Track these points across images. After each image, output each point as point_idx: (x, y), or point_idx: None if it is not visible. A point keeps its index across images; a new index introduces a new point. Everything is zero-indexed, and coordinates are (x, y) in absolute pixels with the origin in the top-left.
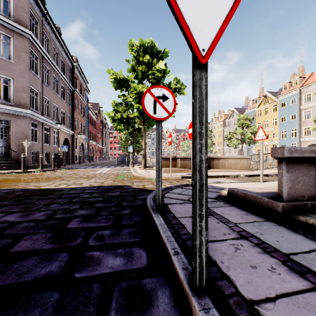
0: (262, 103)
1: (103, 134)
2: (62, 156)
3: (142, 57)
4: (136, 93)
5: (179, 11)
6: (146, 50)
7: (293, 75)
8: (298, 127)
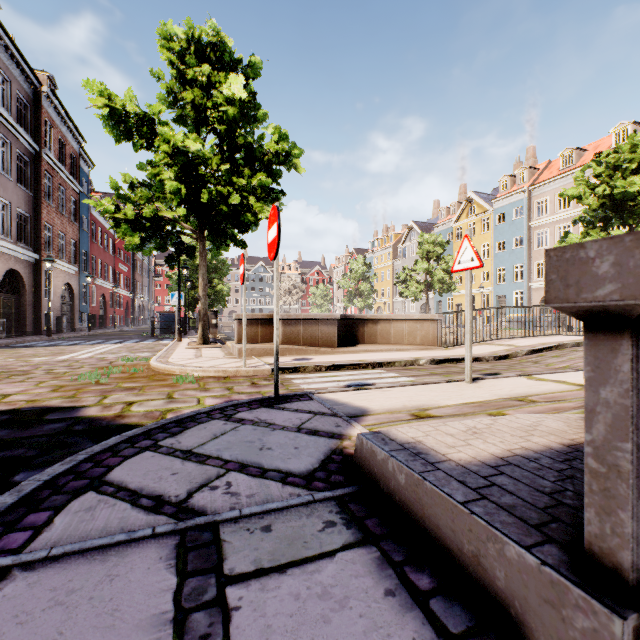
0: (464, 214)
1: (135, 266)
2: (2, 315)
3: (194, 68)
4: (169, 151)
5: None
6: (204, 52)
7: (517, 164)
8: (527, 261)
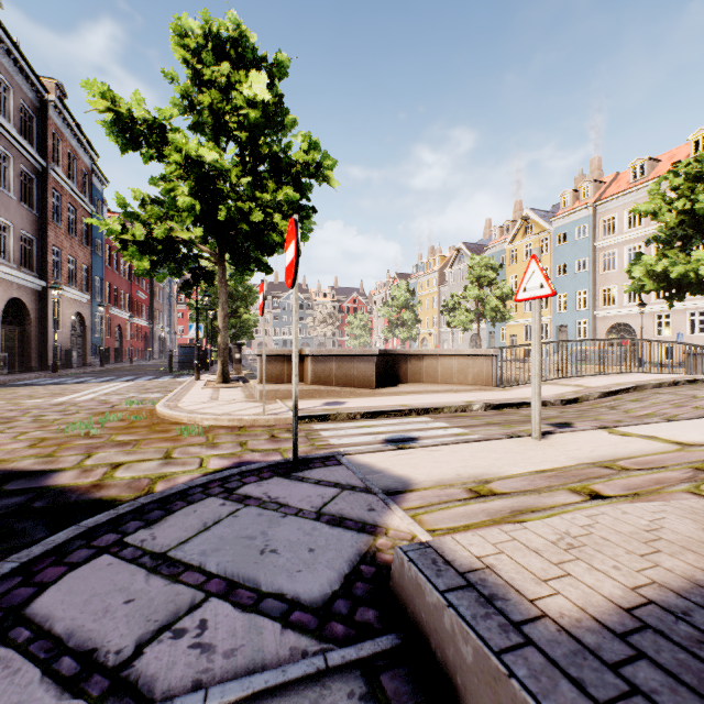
0: (519, 234)
1: (155, 294)
2: (3, 348)
3: (211, 67)
4: (181, 162)
5: None
6: (223, 49)
7: (579, 177)
8: (592, 286)
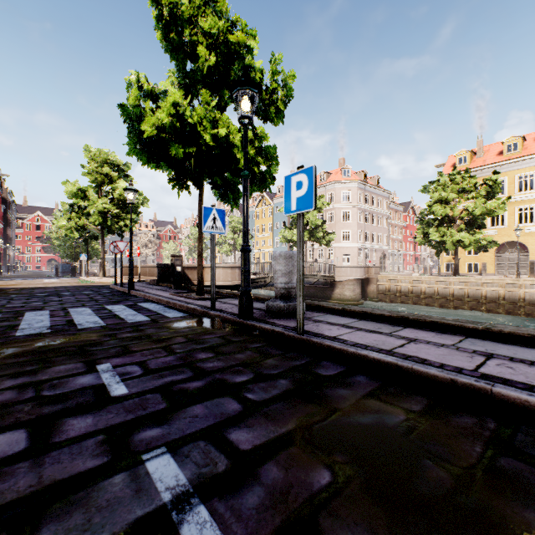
0: (260, 203)
1: (7, 223)
2: None
3: (102, 167)
4: (95, 205)
5: (118, 245)
6: (106, 159)
7: None
8: None
